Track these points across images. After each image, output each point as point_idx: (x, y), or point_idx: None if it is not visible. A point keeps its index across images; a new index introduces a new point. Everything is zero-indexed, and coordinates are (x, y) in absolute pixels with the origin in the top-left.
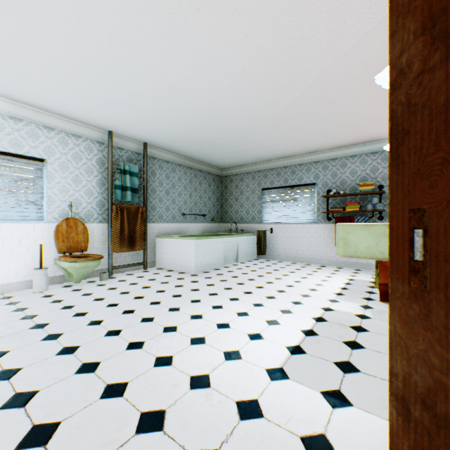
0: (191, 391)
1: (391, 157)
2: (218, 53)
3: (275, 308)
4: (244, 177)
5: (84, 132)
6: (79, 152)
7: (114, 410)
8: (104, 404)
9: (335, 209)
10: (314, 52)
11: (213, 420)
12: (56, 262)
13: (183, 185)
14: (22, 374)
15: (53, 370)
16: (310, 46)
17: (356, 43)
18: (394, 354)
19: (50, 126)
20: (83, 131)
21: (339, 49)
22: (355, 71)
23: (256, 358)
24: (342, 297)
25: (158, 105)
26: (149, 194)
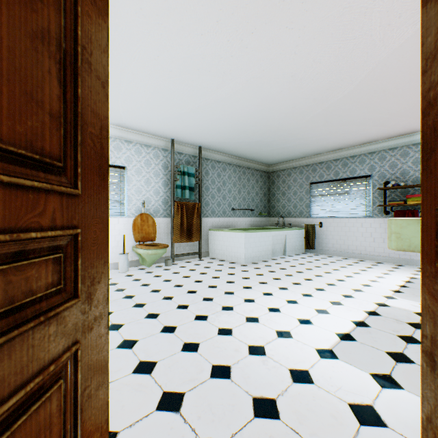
0: (250, 356)
1: (422, 168)
2: (268, 65)
3: (324, 299)
4: (291, 172)
5: (152, 142)
6: (149, 159)
7: (192, 360)
8: (184, 355)
9: (393, 203)
10: (366, 48)
11: (269, 378)
12: (133, 249)
13: (233, 183)
14: (125, 328)
15: (145, 328)
16: (361, 43)
17: (414, 33)
18: (424, 320)
19: (129, 140)
20: (152, 142)
21: (395, 41)
22: (415, 59)
23: (306, 339)
24: (399, 295)
25: (213, 114)
26: (203, 192)
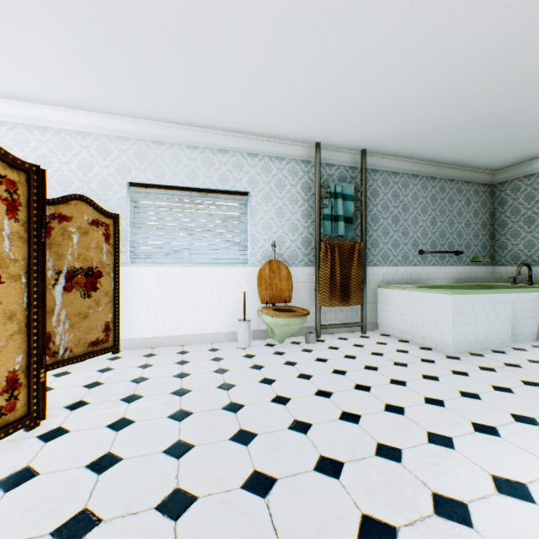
0: None
1: None
2: None
3: None
4: None
5: (287, 152)
6: (281, 179)
7: None
8: None
9: None
10: None
11: None
12: (258, 314)
13: (420, 207)
14: (192, 515)
15: (232, 532)
16: None
17: None
18: None
19: (253, 152)
20: (286, 151)
21: None
22: None
23: None
24: None
25: (392, 65)
26: (367, 224)
